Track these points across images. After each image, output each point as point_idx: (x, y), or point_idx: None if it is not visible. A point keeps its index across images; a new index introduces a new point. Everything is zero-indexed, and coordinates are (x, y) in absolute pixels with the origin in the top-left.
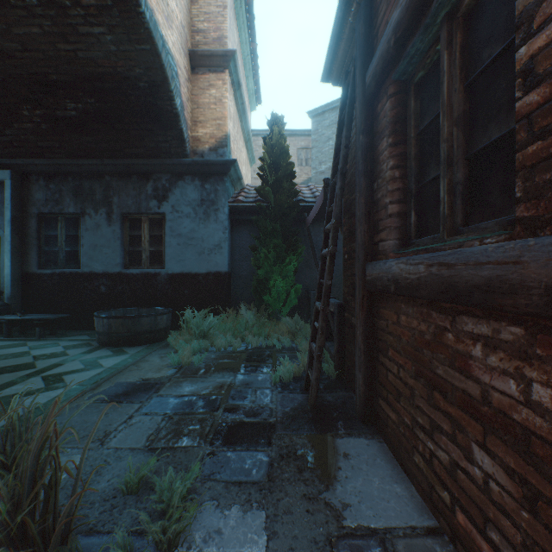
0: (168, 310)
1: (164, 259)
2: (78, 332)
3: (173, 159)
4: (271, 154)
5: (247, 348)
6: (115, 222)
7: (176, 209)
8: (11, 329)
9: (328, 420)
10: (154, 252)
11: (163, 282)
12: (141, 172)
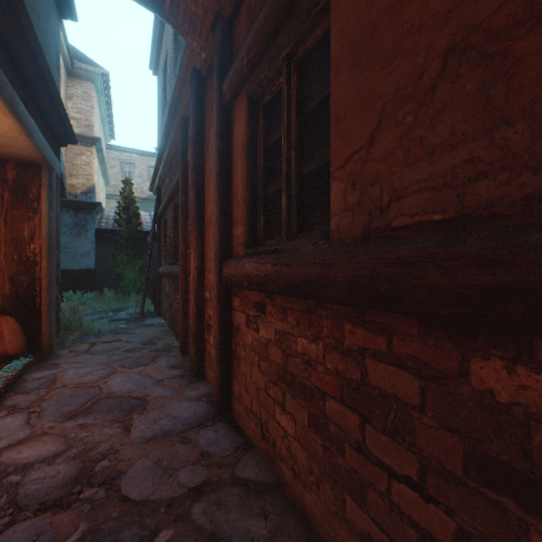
0: None
1: None
2: None
3: None
4: (125, 201)
5: (112, 308)
6: None
7: None
8: None
9: (147, 317)
10: None
11: None
12: None
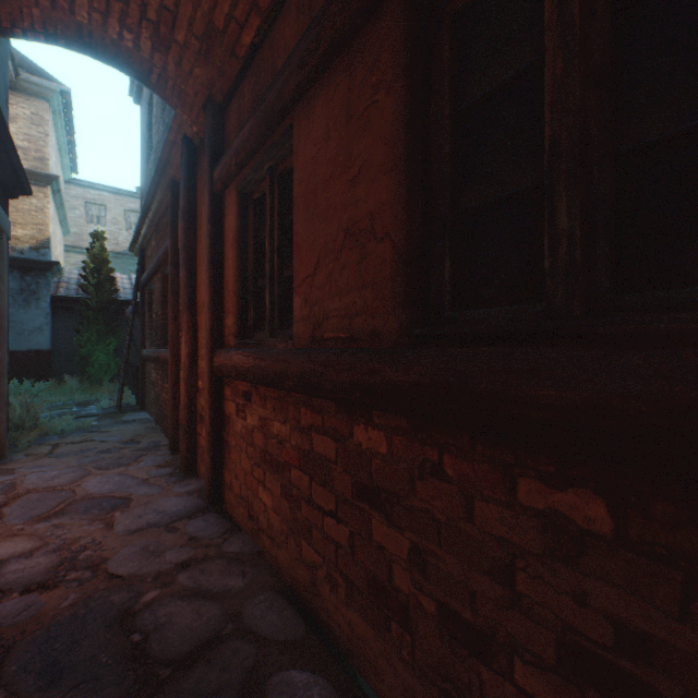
0: None
1: None
2: None
3: None
4: (94, 260)
5: (76, 402)
6: None
7: None
8: None
9: (126, 412)
10: None
11: None
12: None
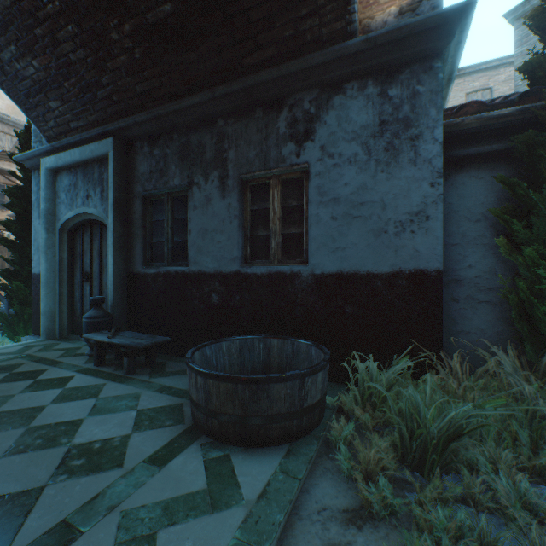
0: (324, 359)
1: (305, 247)
2: (181, 364)
3: (325, 49)
4: None
5: None
6: (230, 192)
7: (328, 151)
8: (102, 353)
9: None
10: (289, 236)
11: (304, 290)
12: (267, 99)
